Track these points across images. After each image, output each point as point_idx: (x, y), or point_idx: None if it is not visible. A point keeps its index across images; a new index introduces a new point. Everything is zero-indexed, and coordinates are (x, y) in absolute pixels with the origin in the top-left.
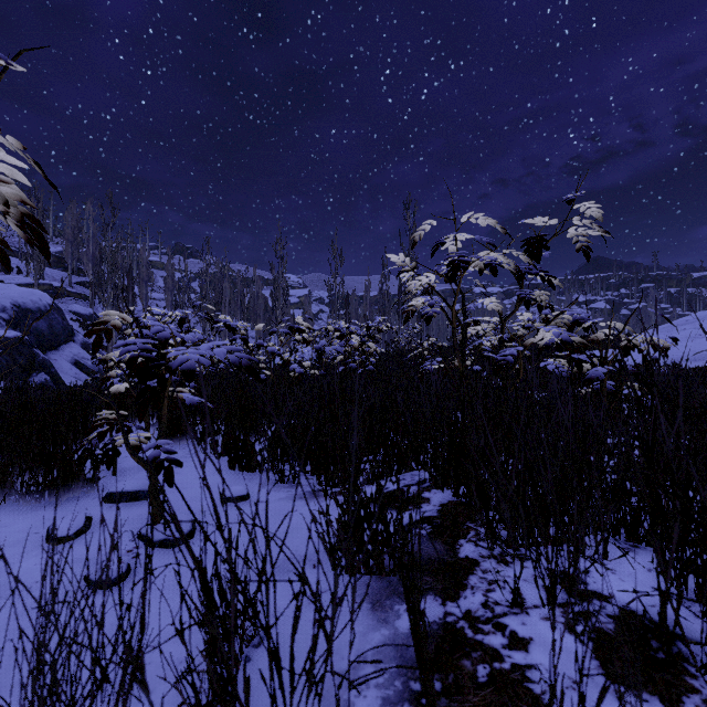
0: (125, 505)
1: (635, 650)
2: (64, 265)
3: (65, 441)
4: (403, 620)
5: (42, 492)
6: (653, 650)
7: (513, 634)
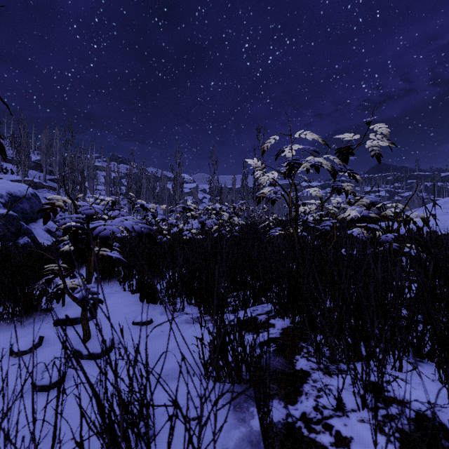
0: (67, 327)
1: (431, 448)
2: (41, 168)
3: (28, 284)
4: (256, 420)
5: (12, 318)
6: (444, 448)
7: (337, 434)
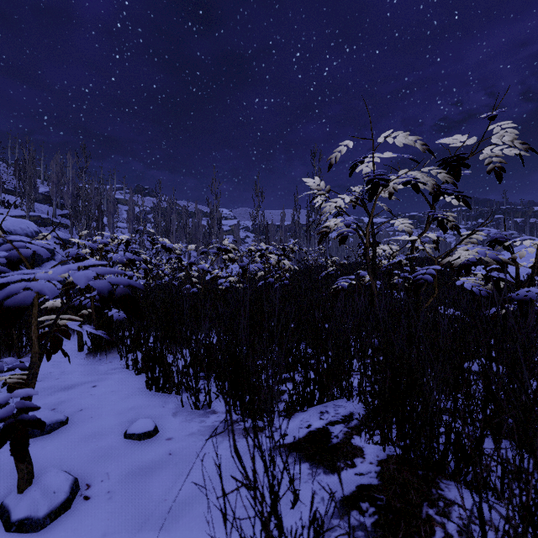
0: None
1: None
2: (51, 202)
3: None
4: None
5: None
6: None
7: None
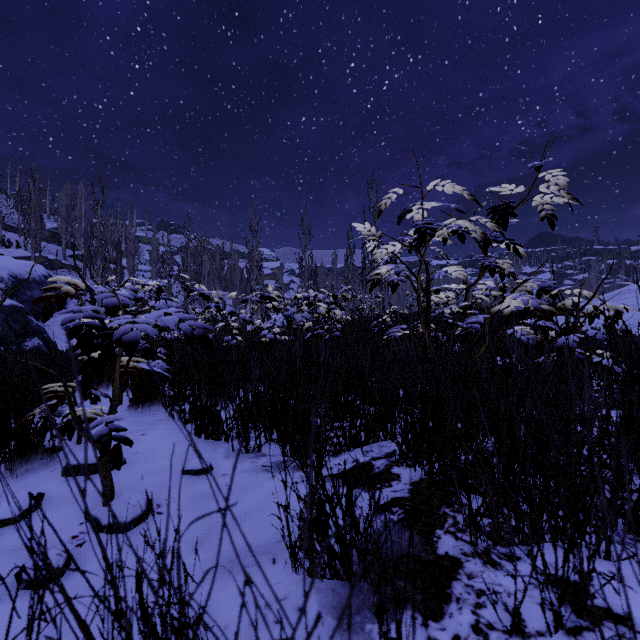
0: (82, 478)
1: None
2: (59, 240)
3: (23, 411)
4: None
5: None
6: None
7: None
